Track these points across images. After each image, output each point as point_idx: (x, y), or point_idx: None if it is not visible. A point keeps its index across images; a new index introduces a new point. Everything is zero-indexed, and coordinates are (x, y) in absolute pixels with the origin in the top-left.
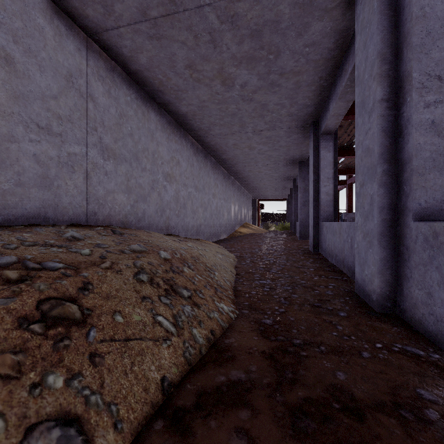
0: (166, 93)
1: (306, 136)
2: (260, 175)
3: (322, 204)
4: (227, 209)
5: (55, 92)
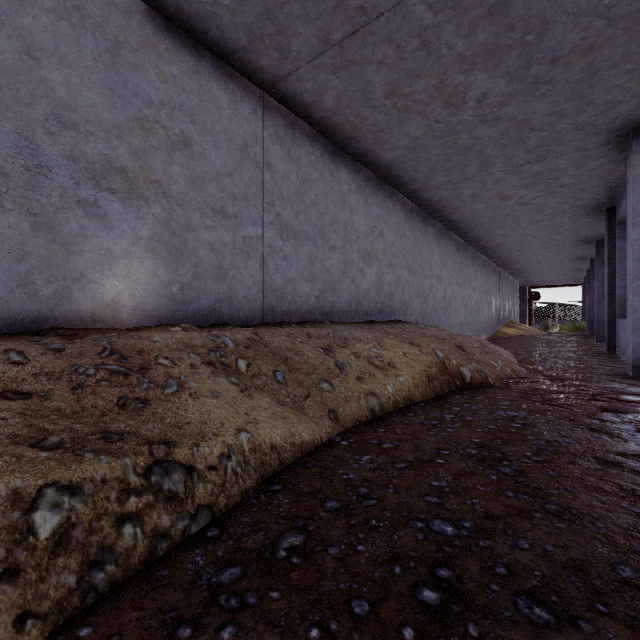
0: (444, 211)
1: (601, 218)
2: (535, 259)
3: (618, 299)
4: (487, 304)
5: (393, 241)
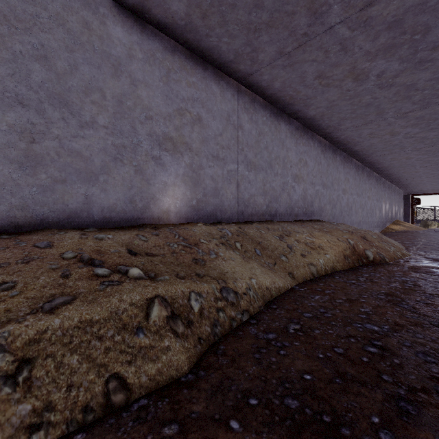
0: (348, 144)
1: None
2: (417, 174)
3: None
4: (378, 208)
5: (313, 167)
